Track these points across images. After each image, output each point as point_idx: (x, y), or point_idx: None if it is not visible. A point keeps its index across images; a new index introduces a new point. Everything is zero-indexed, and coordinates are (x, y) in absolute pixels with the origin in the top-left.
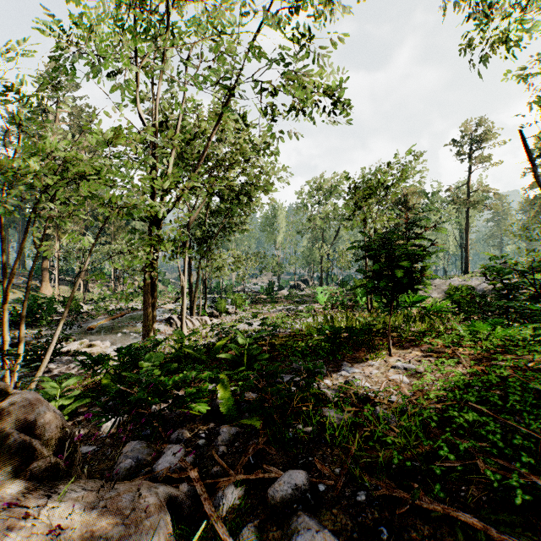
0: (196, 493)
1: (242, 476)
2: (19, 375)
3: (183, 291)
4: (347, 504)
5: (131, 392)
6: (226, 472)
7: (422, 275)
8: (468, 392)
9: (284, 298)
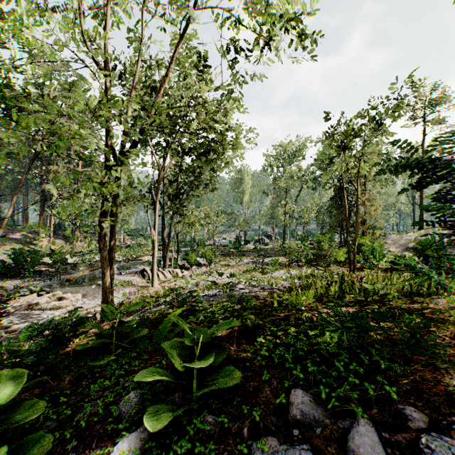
0: None
1: None
2: None
3: (153, 245)
4: None
5: None
6: None
7: None
8: None
9: (250, 252)
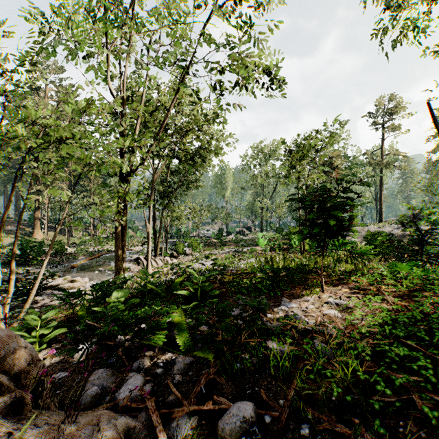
0: (153, 422)
1: (194, 406)
2: (12, 306)
3: (148, 236)
4: (291, 436)
5: (98, 326)
6: (180, 401)
7: (350, 224)
8: (396, 327)
9: (231, 242)
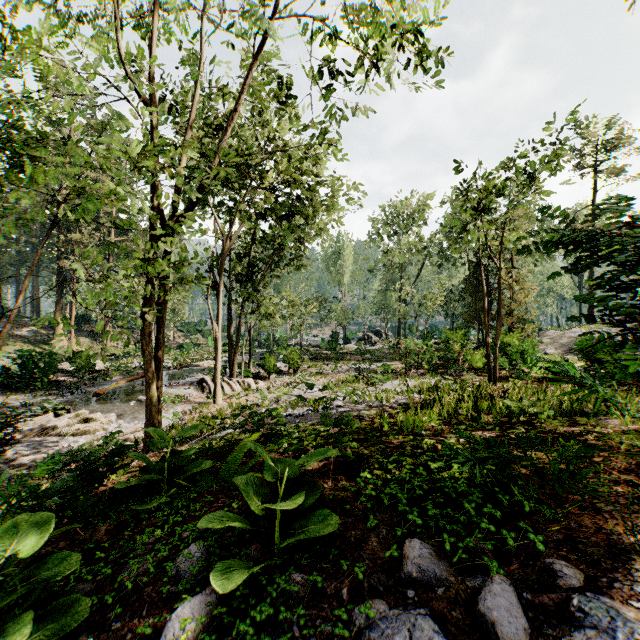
0: None
1: None
2: None
3: (216, 345)
4: None
5: None
6: None
7: None
8: None
9: (351, 354)
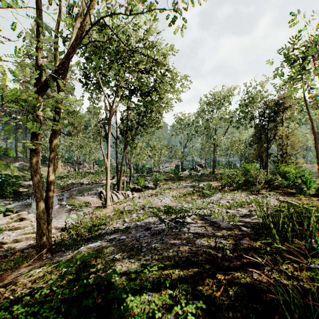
0: None
1: None
2: None
3: (107, 171)
4: None
5: None
6: None
7: None
8: None
9: (187, 177)
